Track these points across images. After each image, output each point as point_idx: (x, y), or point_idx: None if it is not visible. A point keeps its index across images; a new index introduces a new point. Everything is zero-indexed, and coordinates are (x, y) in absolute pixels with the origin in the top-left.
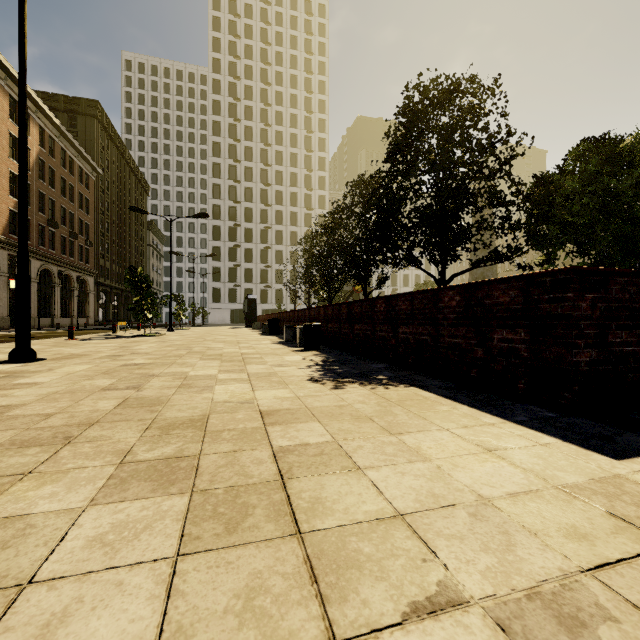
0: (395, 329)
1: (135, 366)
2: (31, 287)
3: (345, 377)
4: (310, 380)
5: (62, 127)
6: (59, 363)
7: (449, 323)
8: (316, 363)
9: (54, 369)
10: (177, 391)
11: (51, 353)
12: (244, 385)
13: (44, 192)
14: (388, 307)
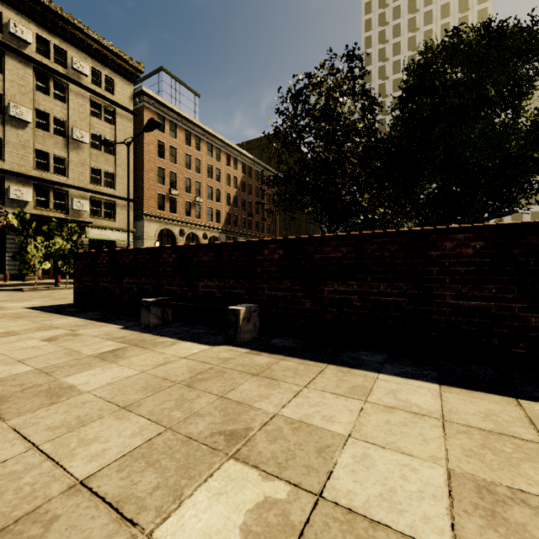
0: None
1: None
2: None
3: None
4: None
5: (254, 158)
6: None
7: None
8: None
9: None
10: None
11: None
12: None
13: (245, 198)
14: None
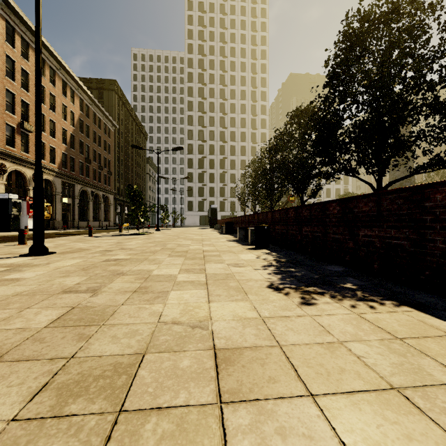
0: (353, 232)
1: (113, 262)
2: (75, 202)
3: (308, 284)
4: (270, 287)
5: (93, 98)
6: (61, 257)
7: (445, 226)
8: (270, 263)
9: (51, 263)
10: (129, 298)
11: (66, 247)
12: (200, 292)
13: (83, 140)
14: (344, 209)
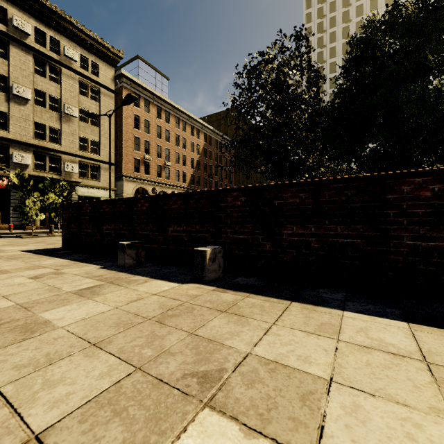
0: None
1: None
2: None
3: None
4: None
5: (214, 129)
6: None
7: None
8: None
9: None
10: None
11: None
12: None
13: (206, 163)
14: None
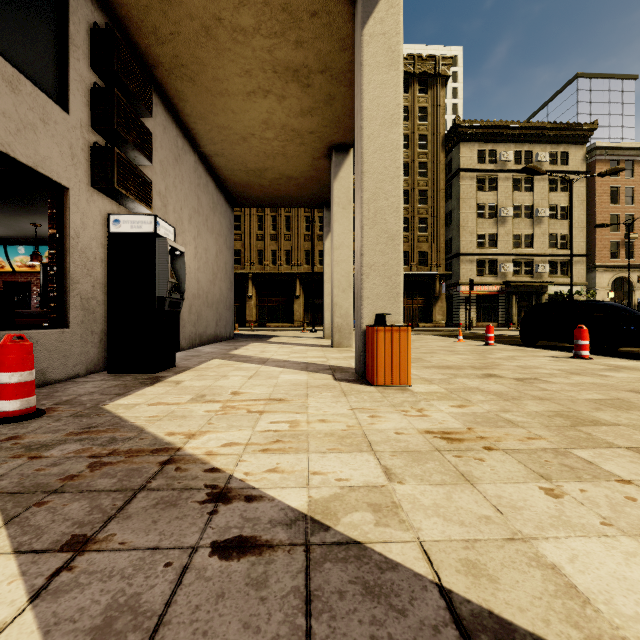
0: None
1: None
2: None
3: None
4: None
5: None
6: None
7: None
8: None
9: None
10: None
11: None
12: None
13: None
14: None
